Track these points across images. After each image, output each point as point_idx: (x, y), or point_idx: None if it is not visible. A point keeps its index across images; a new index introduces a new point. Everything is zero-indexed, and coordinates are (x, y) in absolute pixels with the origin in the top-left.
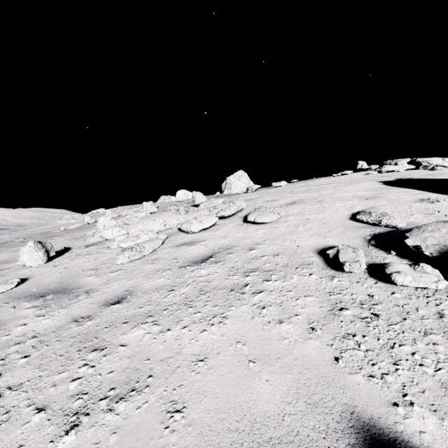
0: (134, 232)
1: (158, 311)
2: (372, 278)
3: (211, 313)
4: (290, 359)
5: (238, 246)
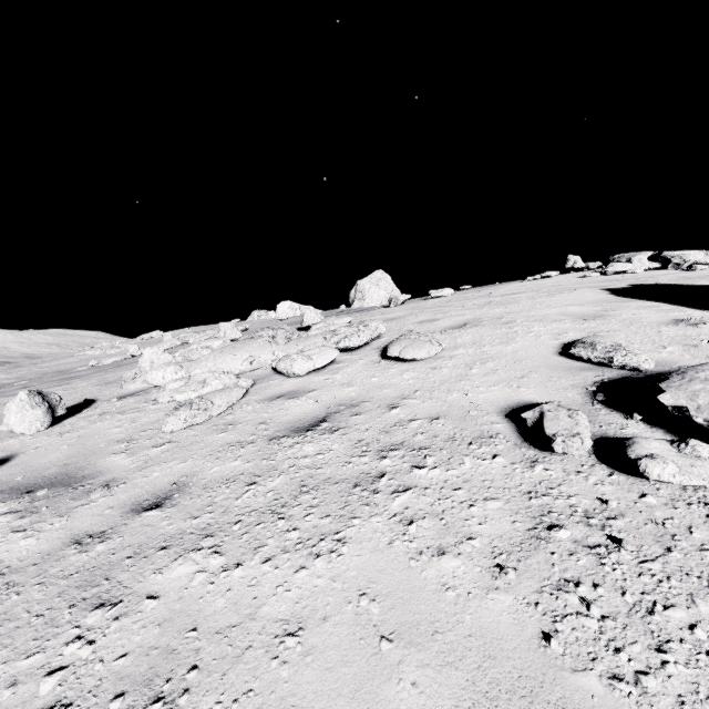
0: (198, 375)
1: (224, 526)
2: (602, 464)
3: (317, 532)
4: (459, 635)
5: (370, 400)
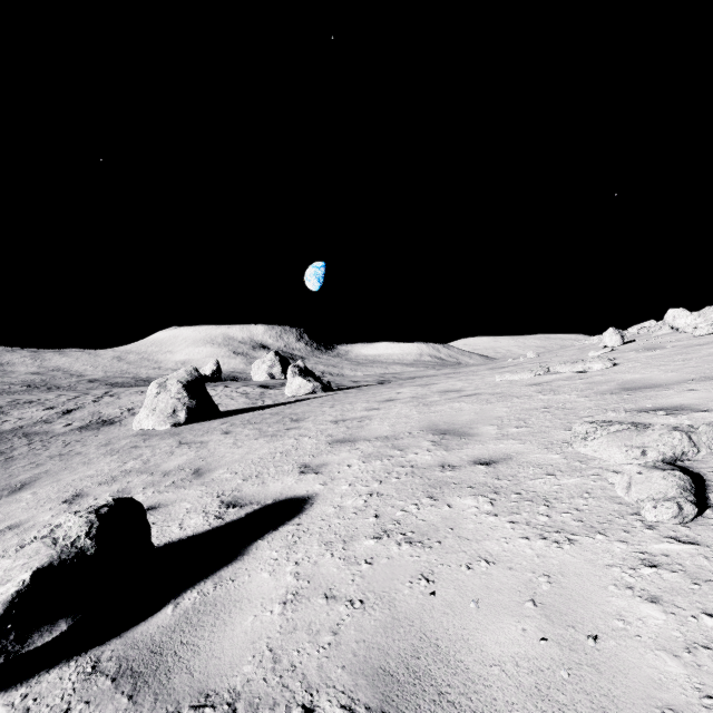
0: None
1: None
2: None
3: None
4: None
5: None
